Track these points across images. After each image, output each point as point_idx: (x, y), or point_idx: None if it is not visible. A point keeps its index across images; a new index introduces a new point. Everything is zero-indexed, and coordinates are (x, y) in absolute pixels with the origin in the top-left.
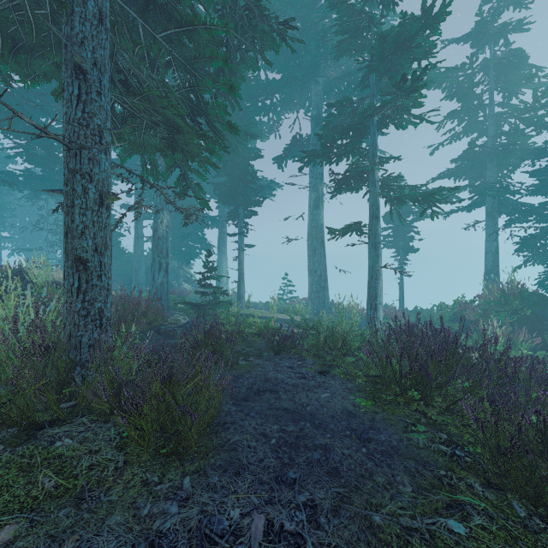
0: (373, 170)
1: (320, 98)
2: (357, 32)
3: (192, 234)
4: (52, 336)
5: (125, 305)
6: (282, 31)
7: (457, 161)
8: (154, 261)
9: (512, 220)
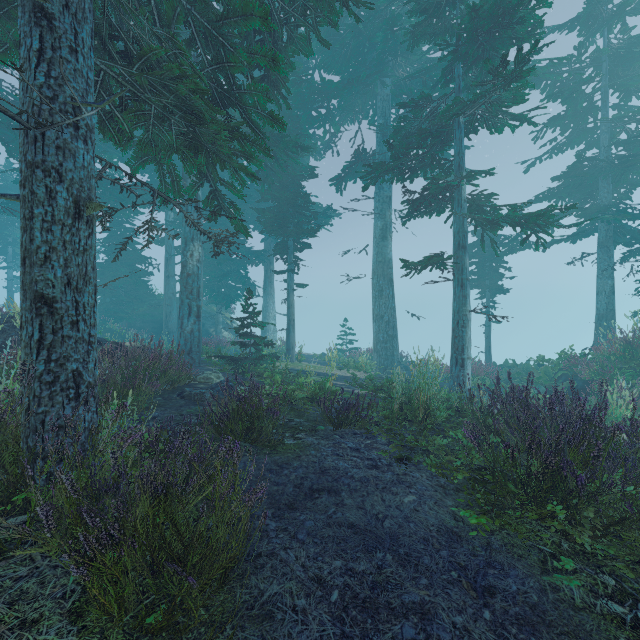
0: (459, 187)
1: (388, 104)
2: (438, 10)
3: (232, 272)
4: None
5: (140, 360)
6: None
7: (561, 178)
8: (182, 304)
9: (631, 252)
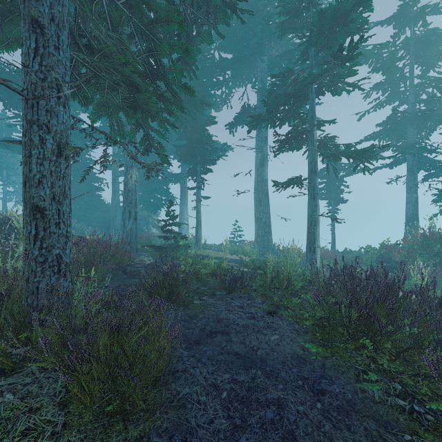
0: (312, 131)
1: (265, 74)
2: (298, 12)
3: (159, 188)
4: (5, 283)
5: (96, 248)
6: (233, 4)
7: (382, 125)
8: (125, 210)
9: (429, 175)
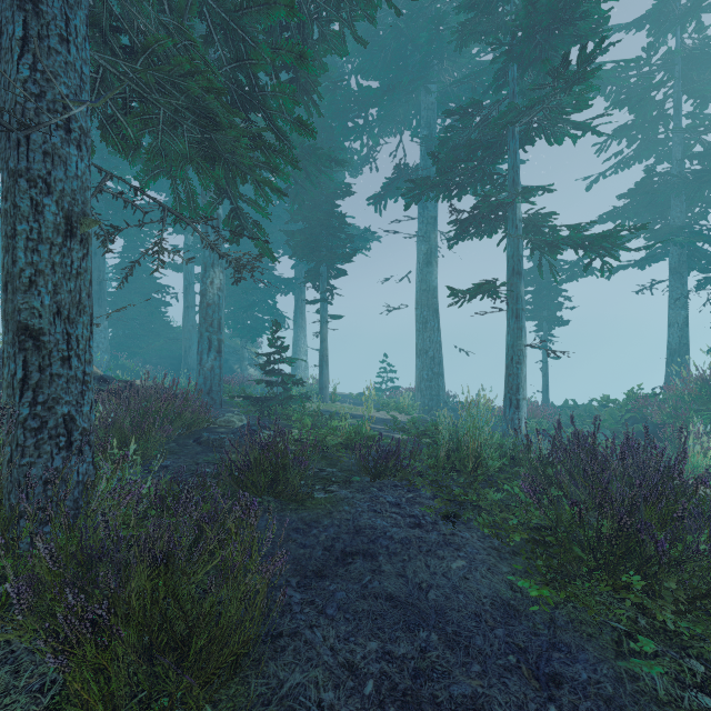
0: (514, 205)
1: (433, 114)
2: (489, 6)
3: (259, 302)
4: None
5: (151, 401)
6: None
7: (628, 196)
8: (201, 338)
9: (708, 279)
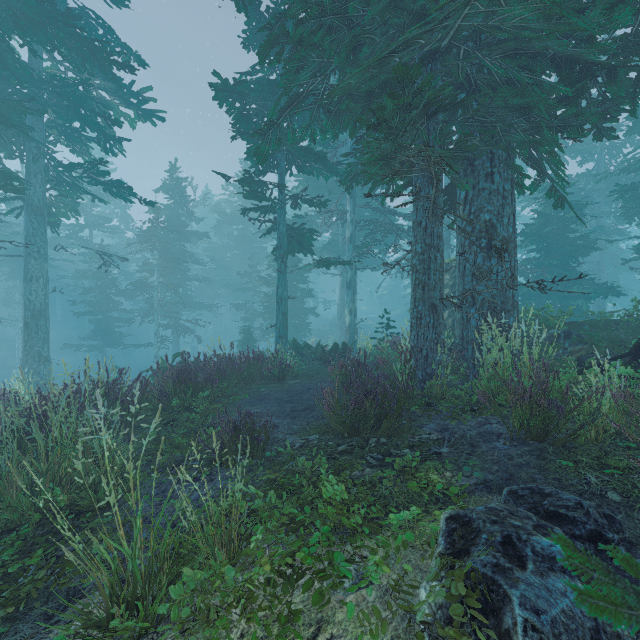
0: None
1: None
2: None
3: None
4: None
5: None
6: None
7: None
8: None
9: None
